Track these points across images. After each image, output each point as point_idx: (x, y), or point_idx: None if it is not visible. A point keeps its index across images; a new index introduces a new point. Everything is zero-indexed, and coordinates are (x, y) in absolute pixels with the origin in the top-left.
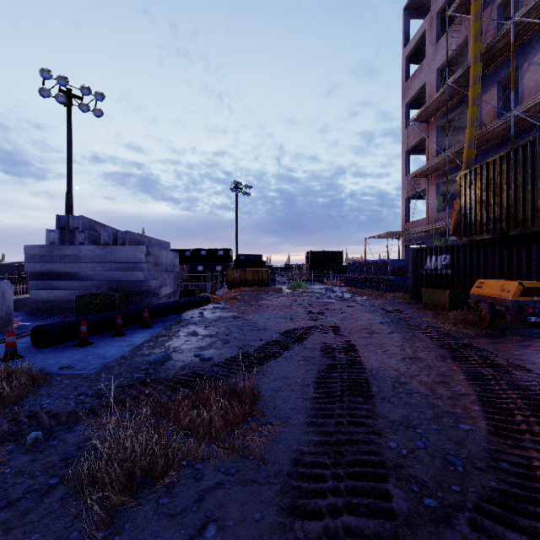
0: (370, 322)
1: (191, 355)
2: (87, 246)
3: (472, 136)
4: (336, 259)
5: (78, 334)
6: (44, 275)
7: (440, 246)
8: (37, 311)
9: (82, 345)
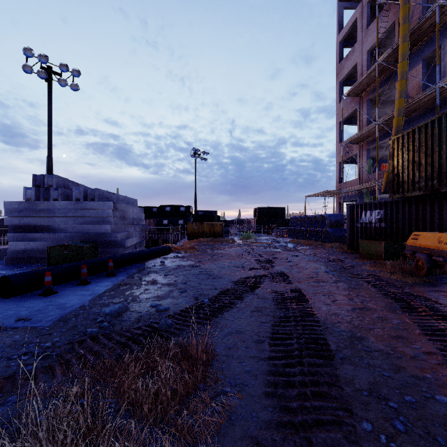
0: (316, 271)
1: (148, 305)
2: (60, 202)
3: (401, 106)
4: (279, 214)
5: (43, 283)
6: (22, 228)
7: (374, 202)
8: (16, 260)
9: (46, 294)
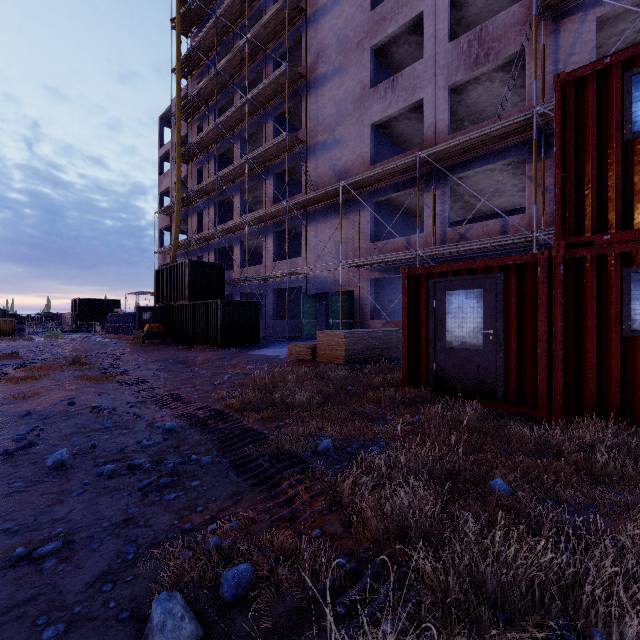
0: (88, 345)
1: None
2: None
3: (175, 244)
4: (112, 308)
5: None
6: None
7: (149, 307)
8: None
9: None
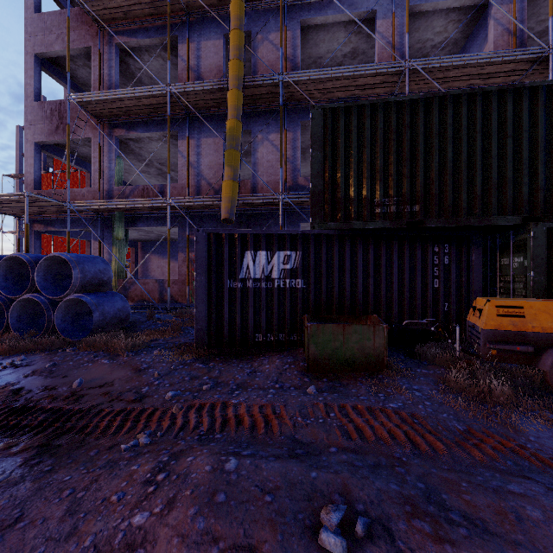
0: None
1: None
2: None
3: (241, 74)
4: None
5: None
6: None
7: (279, 234)
8: None
9: None
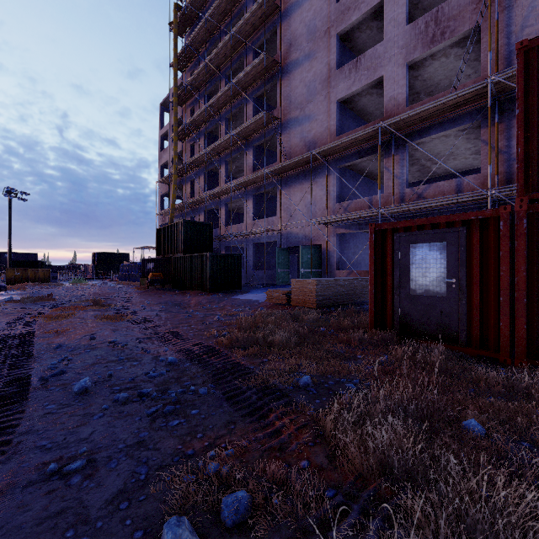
0: (104, 290)
1: None
2: None
3: (173, 207)
4: (123, 260)
5: None
6: None
7: (152, 259)
8: None
9: None
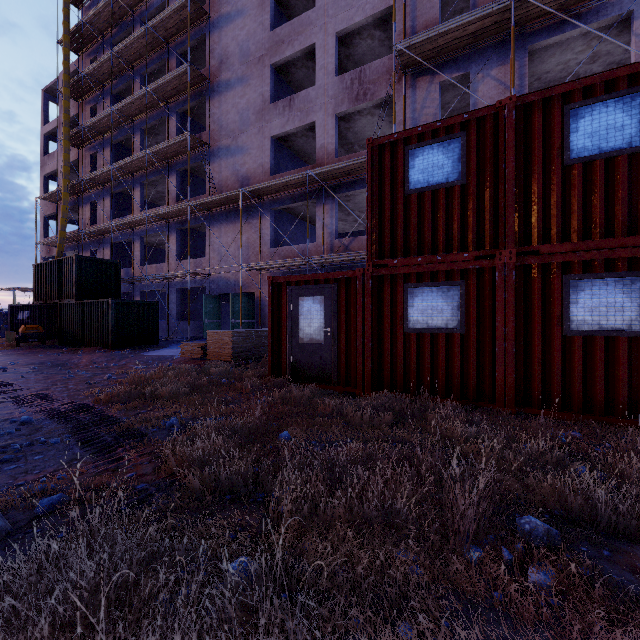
0: None
1: None
2: None
3: (62, 236)
4: None
5: None
6: None
7: (26, 305)
8: None
9: None
